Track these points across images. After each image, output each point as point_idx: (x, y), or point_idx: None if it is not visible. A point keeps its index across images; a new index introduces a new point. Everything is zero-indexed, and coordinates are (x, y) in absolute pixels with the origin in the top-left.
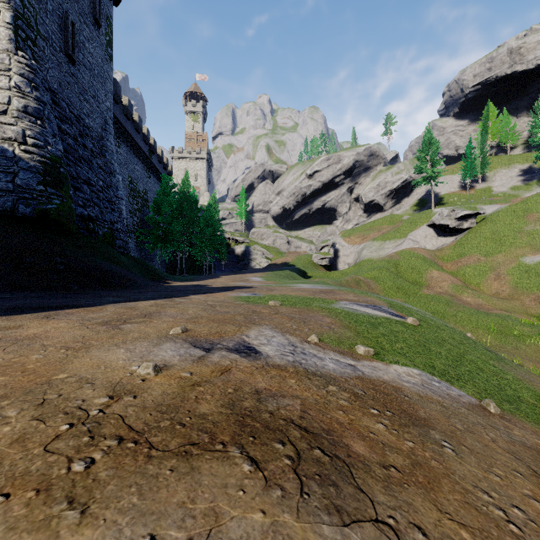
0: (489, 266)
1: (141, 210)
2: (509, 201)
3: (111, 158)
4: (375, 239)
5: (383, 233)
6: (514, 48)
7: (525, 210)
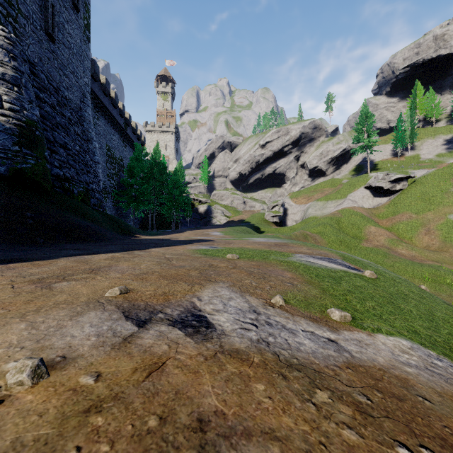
0: (420, 222)
1: (117, 174)
2: (435, 166)
3: (89, 127)
4: (319, 199)
5: (326, 194)
6: (438, 35)
7: (450, 174)
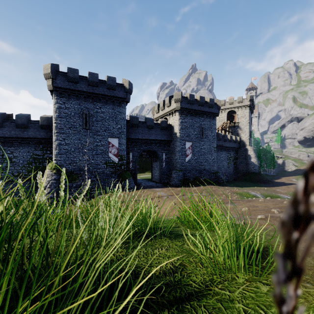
0: None
1: None
2: None
3: None
4: None
5: None
6: None
7: None
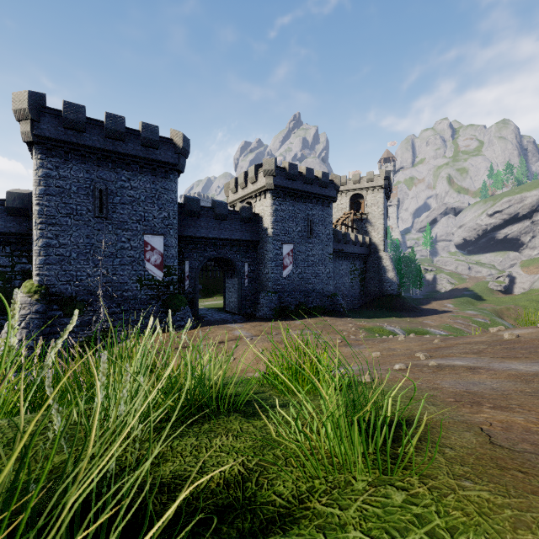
0: None
1: None
2: None
3: None
4: None
5: None
6: None
7: None
